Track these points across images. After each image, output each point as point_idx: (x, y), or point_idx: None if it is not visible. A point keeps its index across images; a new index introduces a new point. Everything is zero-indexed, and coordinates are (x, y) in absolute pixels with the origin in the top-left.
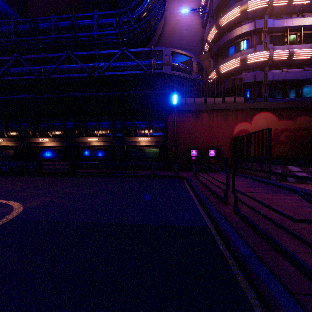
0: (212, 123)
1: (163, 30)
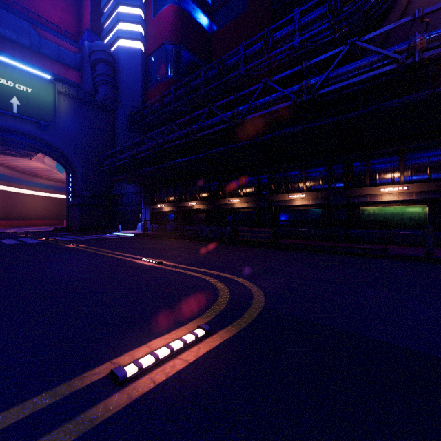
0: None
1: None
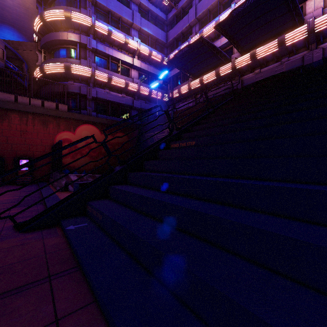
0: (26, 128)
1: None
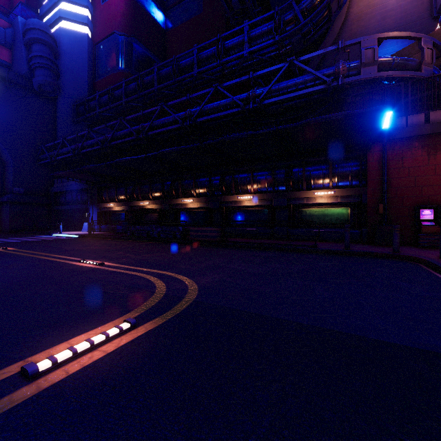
0: None
1: (347, 15)
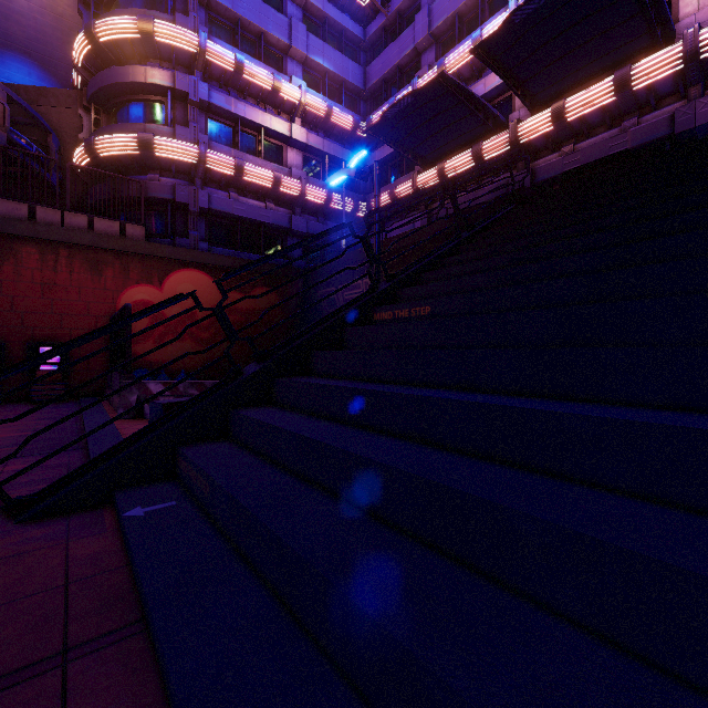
0: (55, 276)
1: None
